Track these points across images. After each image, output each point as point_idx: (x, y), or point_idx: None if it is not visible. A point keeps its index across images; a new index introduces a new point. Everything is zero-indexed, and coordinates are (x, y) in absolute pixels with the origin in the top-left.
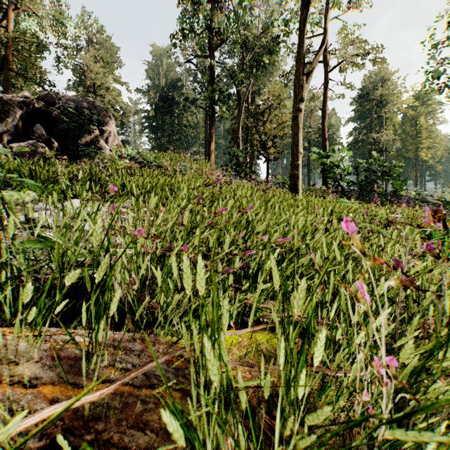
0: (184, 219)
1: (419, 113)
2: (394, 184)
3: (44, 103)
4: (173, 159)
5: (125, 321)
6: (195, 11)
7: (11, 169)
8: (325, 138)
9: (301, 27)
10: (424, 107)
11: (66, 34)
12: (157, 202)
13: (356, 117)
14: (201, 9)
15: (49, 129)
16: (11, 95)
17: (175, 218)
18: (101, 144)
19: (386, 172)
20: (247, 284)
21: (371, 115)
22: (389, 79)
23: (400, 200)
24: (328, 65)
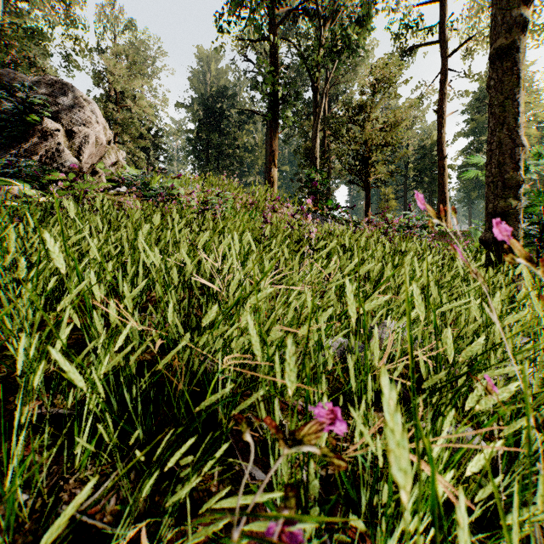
0: None
1: None
2: None
3: None
4: (205, 185)
5: None
6: None
7: None
8: (442, 154)
9: None
10: None
11: (73, 20)
12: None
13: (468, 131)
14: None
15: None
16: None
17: None
18: (66, 157)
19: None
20: None
21: None
22: None
23: None
24: (446, 45)
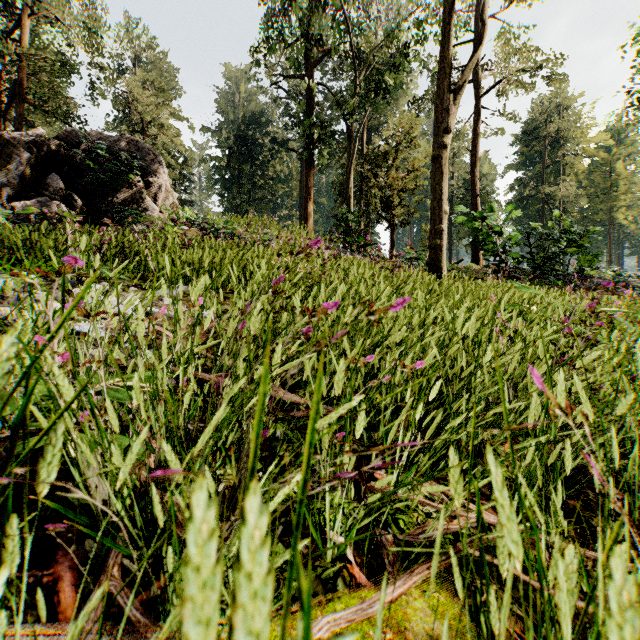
0: (251, 322)
1: (614, 156)
2: (581, 260)
3: (66, 143)
4: (252, 224)
5: (108, 562)
6: (286, 12)
7: (7, 239)
8: (475, 193)
9: (447, 20)
10: (626, 146)
11: (102, 48)
12: (206, 289)
13: (519, 164)
14: (294, 7)
15: (71, 181)
16: (18, 134)
17: (238, 319)
18: (147, 203)
19: (575, 241)
20: (387, 477)
21: (543, 160)
22: (569, 107)
23: (591, 284)
24: (479, 85)
